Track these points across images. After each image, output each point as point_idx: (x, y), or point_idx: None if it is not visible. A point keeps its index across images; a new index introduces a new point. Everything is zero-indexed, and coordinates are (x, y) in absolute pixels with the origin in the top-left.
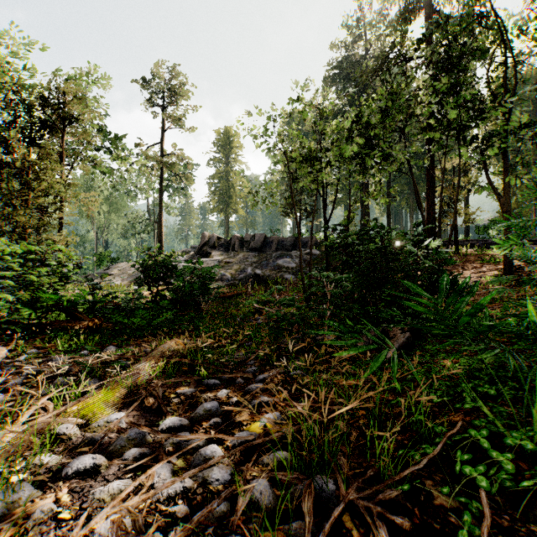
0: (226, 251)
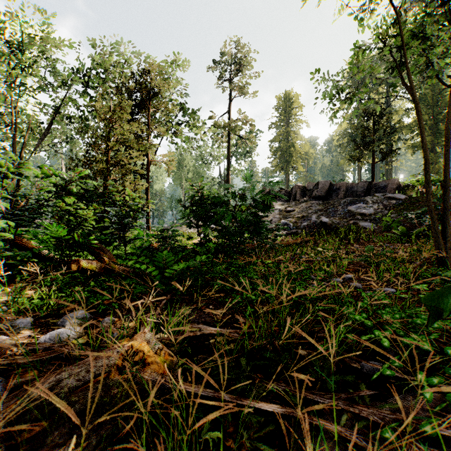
0: (286, 201)
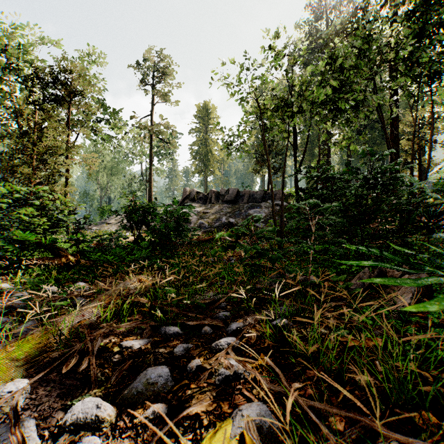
0: (204, 203)
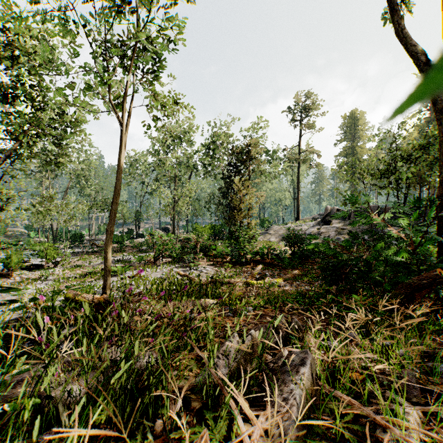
0: (343, 219)
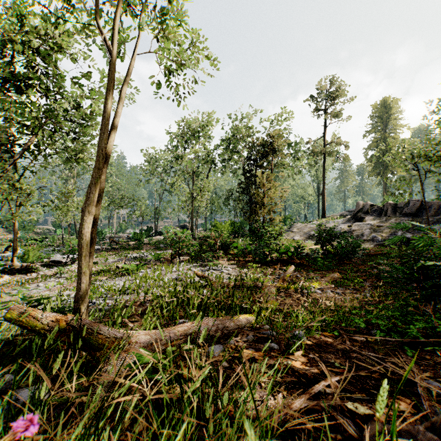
0: (378, 216)
